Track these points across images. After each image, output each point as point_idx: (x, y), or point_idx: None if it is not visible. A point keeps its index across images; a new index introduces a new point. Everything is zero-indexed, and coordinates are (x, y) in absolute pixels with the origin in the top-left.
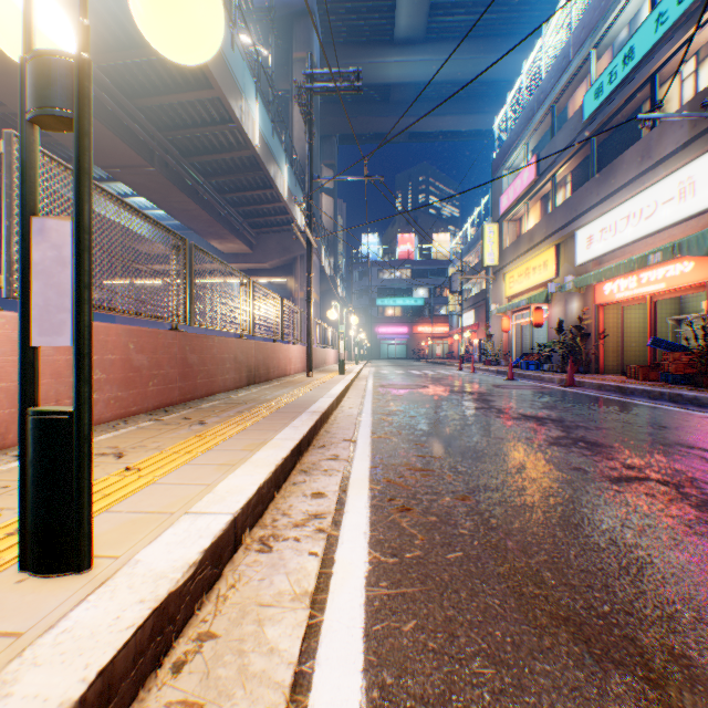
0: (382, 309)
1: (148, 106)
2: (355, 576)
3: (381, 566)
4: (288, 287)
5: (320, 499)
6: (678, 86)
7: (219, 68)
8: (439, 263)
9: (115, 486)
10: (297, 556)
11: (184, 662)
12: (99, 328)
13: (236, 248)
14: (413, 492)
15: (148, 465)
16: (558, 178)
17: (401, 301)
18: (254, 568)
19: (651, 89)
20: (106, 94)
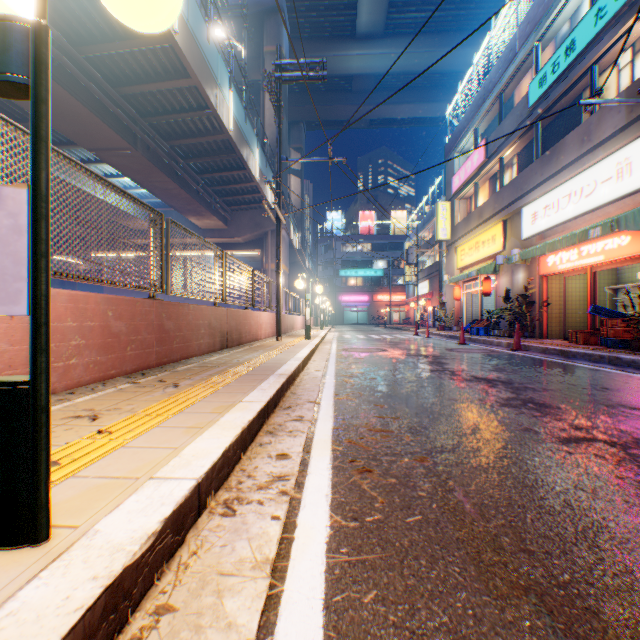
0: (345, 279)
1: (131, 94)
2: (316, 542)
3: (341, 531)
4: (259, 259)
5: (284, 460)
6: (616, 75)
7: (196, 58)
8: (397, 238)
9: (85, 449)
10: (259, 521)
11: (138, 639)
12: (78, 296)
13: (212, 224)
14: (373, 453)
15: (120, 428)
16: (505, 160)
17: (362, 272)
18: (217, 533)
19: (590, 77)
20: (93, 83)
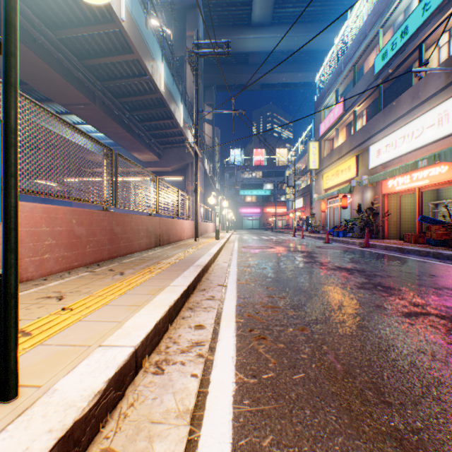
0: (243, 197)
1: (91, 65)
2: (225, 395)
3: (244, 386)
4: (183, 183)
5: (200, 330)
6: (437, 51)
7: (137, 39)
8: (280, 168)
9: (52, 323)
10: (182, 378)
11: None
12: (50, 209)
13: (149, 157)
14: (266, 324)
15: (79, 306)
16: (357, 112)
17: (255, 192)
18: (150, 388)
19: (419, 53)
20: (64, 57)
